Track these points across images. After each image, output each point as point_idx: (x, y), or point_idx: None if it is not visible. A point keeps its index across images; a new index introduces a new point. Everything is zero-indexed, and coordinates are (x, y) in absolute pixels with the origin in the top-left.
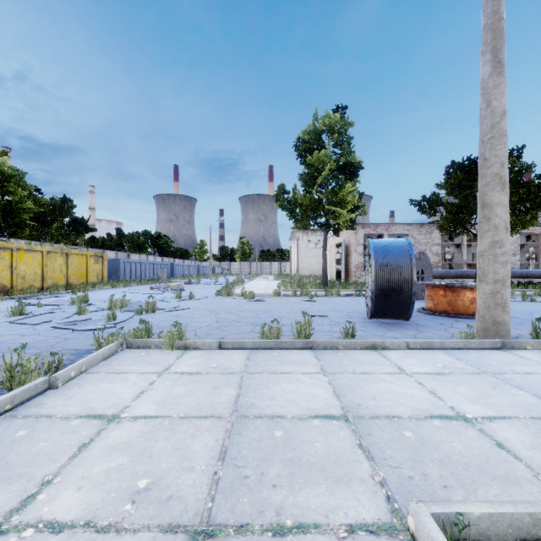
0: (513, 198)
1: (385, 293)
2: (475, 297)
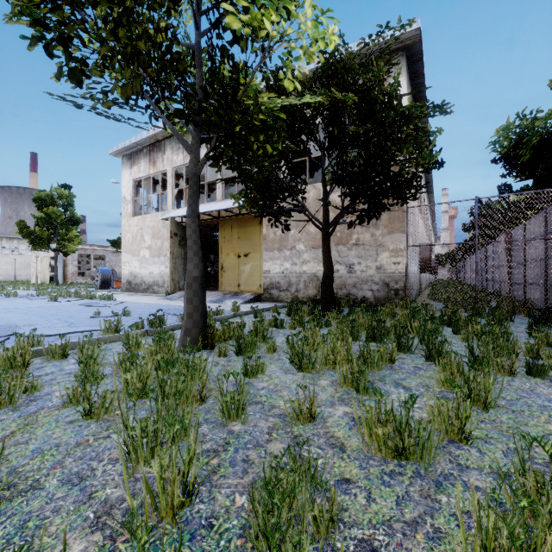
0: None
1: (104, 282)
2: None
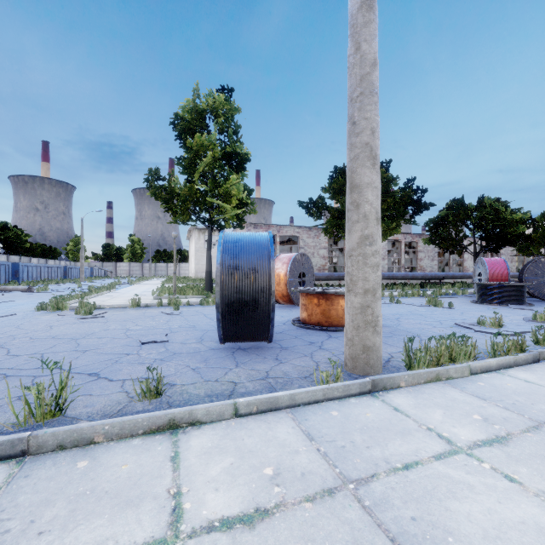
0: (383, 206)
1: (236, 309)
2: None
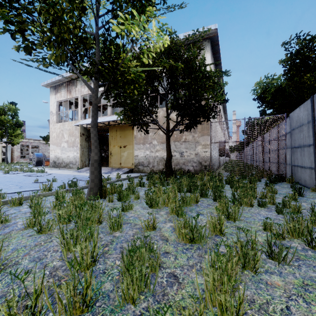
0: None
1: (38, 162)
2: None
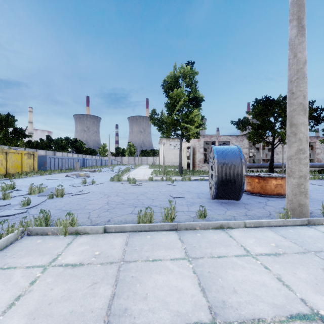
0: None
1: (224, 183)
2: (278, 183)
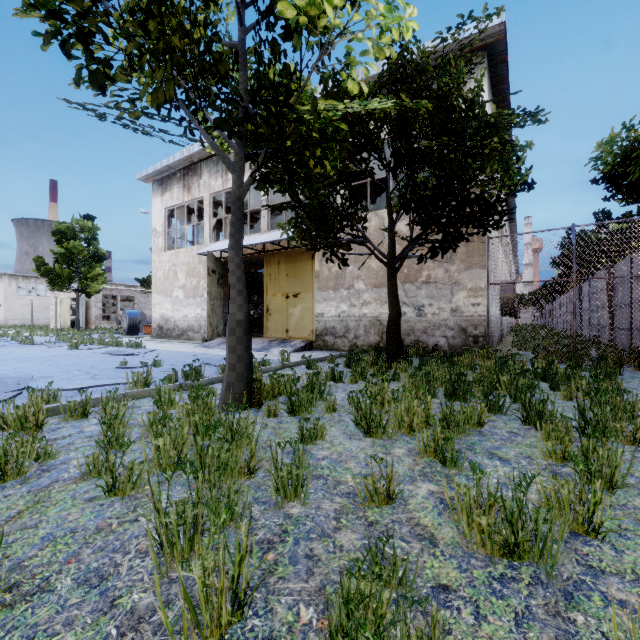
0: None
1: (132, 327)
2: None
